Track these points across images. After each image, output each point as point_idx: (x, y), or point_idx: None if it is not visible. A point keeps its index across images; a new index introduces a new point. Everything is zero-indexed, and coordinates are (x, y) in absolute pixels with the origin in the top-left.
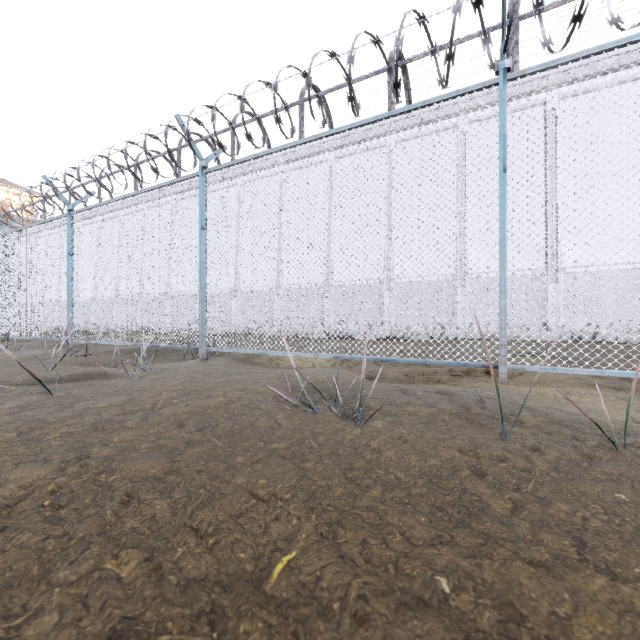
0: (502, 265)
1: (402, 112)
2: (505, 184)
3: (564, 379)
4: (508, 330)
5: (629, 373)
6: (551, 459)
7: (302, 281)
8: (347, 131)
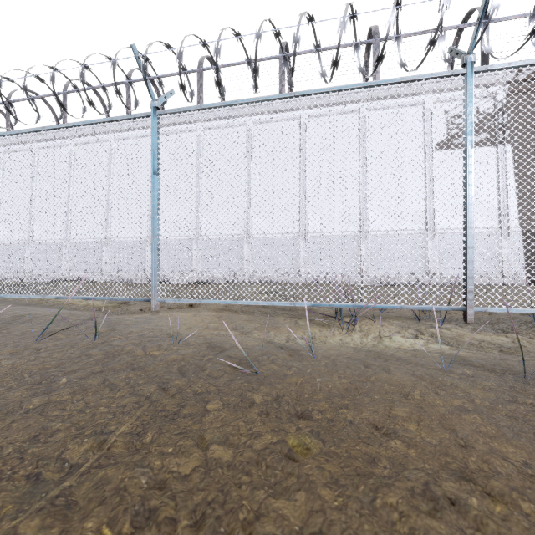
0: (153, 234)
1: (100, 122)
2: (154, 182)
3: (215, 307)
4: (276, 275)
5: (212, 301)
6: (31, 348)
7: (128, 235)
8: (65, 128)
